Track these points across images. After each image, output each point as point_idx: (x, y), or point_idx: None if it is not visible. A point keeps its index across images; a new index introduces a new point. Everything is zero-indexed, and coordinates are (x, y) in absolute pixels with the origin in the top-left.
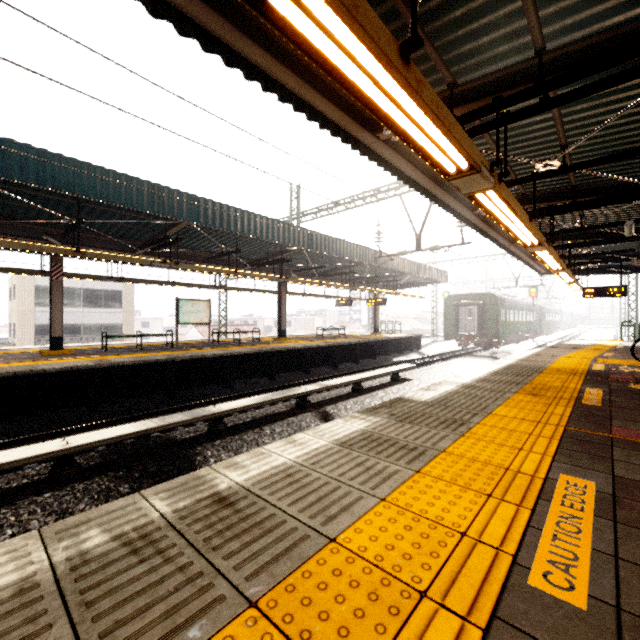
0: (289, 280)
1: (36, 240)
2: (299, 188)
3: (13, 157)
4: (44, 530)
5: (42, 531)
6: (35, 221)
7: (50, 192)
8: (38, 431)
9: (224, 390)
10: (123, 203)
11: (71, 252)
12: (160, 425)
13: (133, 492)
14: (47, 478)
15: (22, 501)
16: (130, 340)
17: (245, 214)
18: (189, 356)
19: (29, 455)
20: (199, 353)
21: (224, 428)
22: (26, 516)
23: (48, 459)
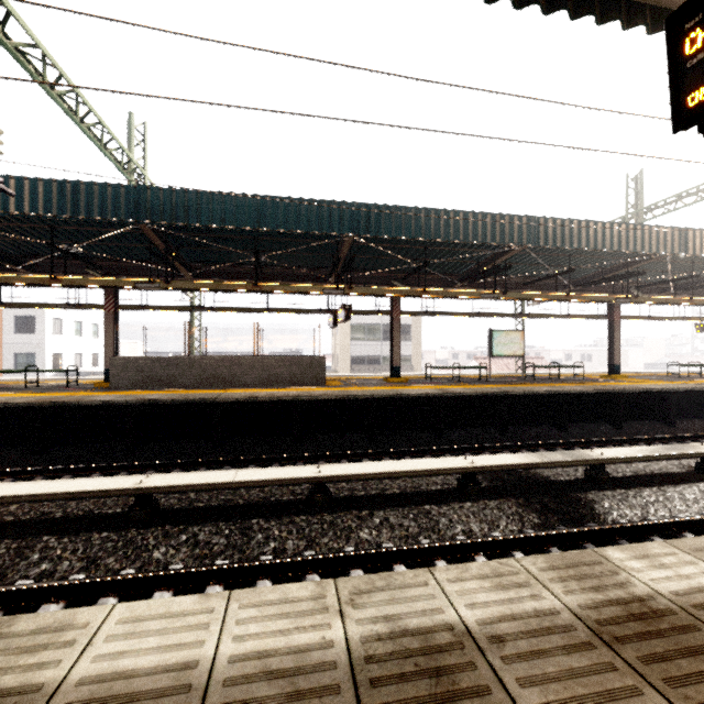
0: (638, 300)
1: (382, 285)
2: (641, 175)
3: (396, 219)
4: (670, 544)
5: (670, 544)
6: (389, 269)
7: (406, 243)
8: (406, 446)
9: (558, 433)
10: (470, 240)
11: (419, 292)
12: (545, 461)
13: (543, 523)
14: (455, 489)
15: (452, 504)
16: (418, 371)
17: (590, 225)
18: (522, 391)
19: (450, 466)
20: (528, 388)
21: (607, 478)
22: (464, 518)
23: (462, 473)
